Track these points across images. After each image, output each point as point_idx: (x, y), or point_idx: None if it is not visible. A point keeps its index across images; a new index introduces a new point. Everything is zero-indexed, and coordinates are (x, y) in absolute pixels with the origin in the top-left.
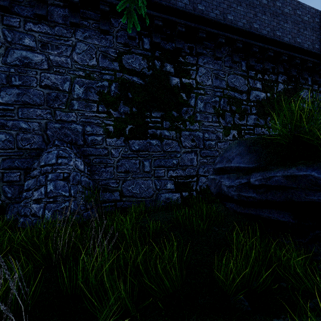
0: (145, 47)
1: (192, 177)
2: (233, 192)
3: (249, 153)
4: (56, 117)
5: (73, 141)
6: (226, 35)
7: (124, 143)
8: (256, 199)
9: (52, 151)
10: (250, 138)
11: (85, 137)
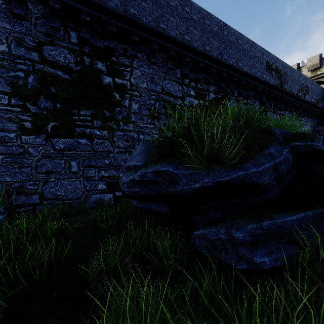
0: (72, 41)
1: None
2: (124, 188)
3: (145, 152)
4: None
5: None
6: (159, 42)
7: (45, 141)
8: (140, 193)
9: None
10: (151, 139)
11: None
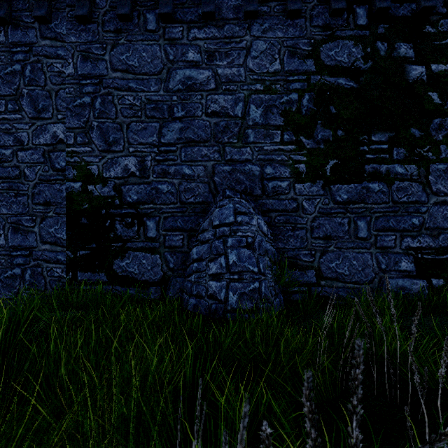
0: (358, 24)
1: None
2: None
3: None
4: (226, 156)
5: (247, 190)
6: None
7: (322, 190)
8: None
9: (224, 204)
10: None
11: (263, 183)
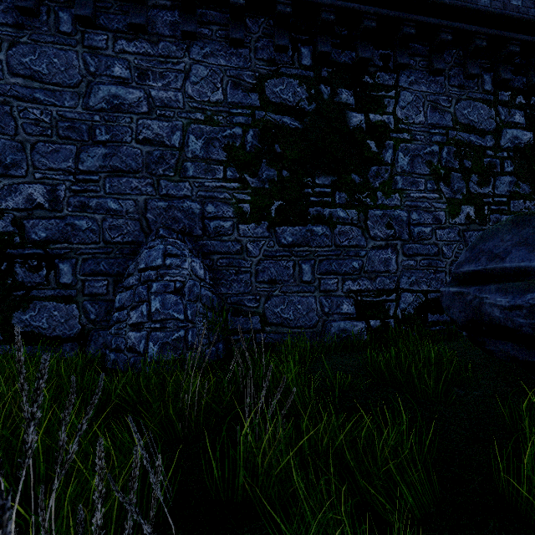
0: (303, 64)
1: (387, 293)
2: (521, 319)
3: None
4: (161, 191)
5: (186, 230)
6: (455, 27)
7: (267, 231)
8: None
9: (155, 245)
10: None
11: (204, 222)
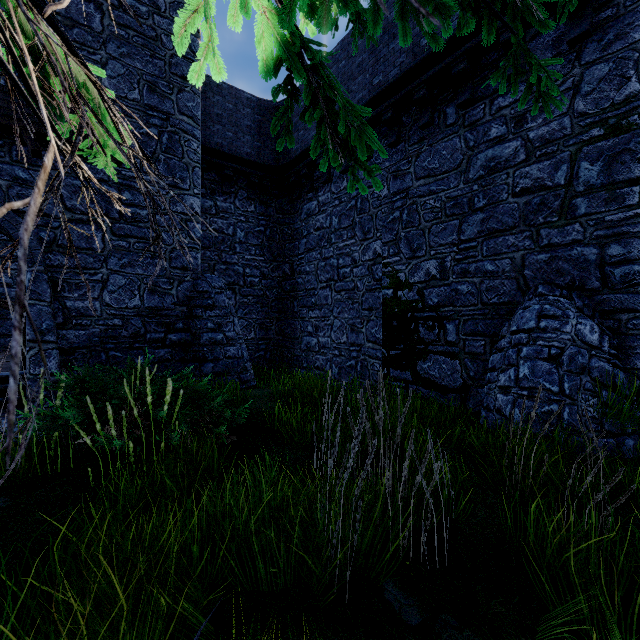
0: None
1: None
2: None
3: None
4: (541, 242)
5: (575, 283)
6: None
7: None
8: None
9: (531, 305)
10: None
11: (603, 270)
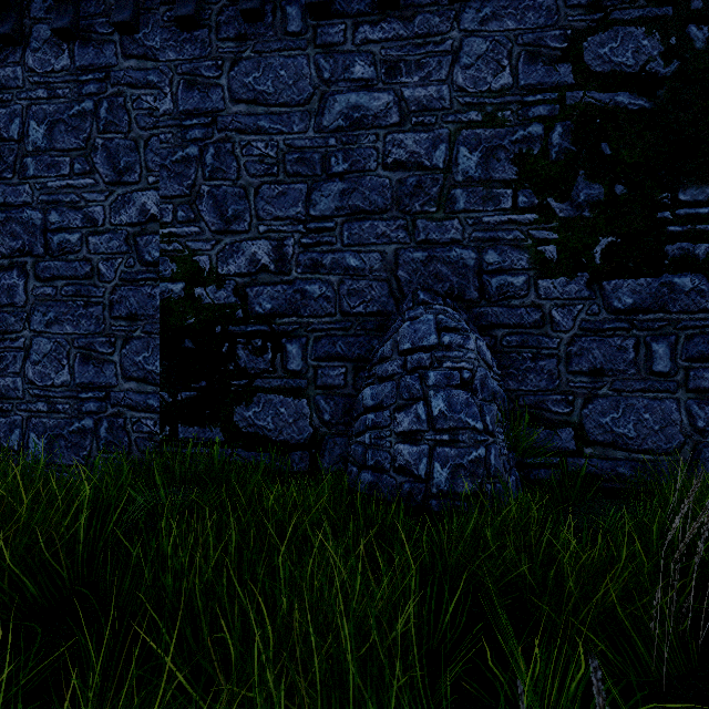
0: None
1: None
2: None
3: None
4: (417, 235)
5: (454, 292)
6: None
7: (587, 289)
8: None
9: (418, 316)
10: None
11: (481, 279)
